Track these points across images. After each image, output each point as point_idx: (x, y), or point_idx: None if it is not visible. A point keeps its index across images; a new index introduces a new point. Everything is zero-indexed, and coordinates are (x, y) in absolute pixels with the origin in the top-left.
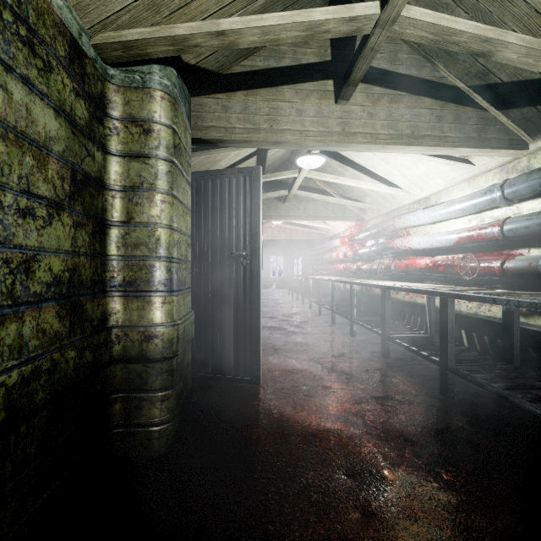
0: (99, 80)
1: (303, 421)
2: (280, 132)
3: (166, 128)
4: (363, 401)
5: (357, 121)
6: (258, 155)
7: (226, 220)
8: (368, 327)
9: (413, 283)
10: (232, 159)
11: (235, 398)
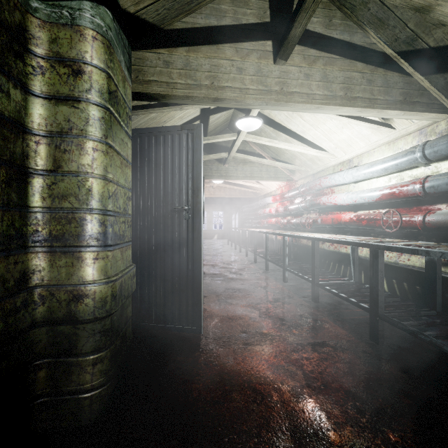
0: (17, 9)
1: (243, 373)
2: (221, 89)
3: (98, 71)
4: (300, 349)
5: (294, 81)
6: (201, 119)
7: (169, 175)
8: (299, 274)
9: (339, 235)
10: (176, 122)
11: (177, 349)
